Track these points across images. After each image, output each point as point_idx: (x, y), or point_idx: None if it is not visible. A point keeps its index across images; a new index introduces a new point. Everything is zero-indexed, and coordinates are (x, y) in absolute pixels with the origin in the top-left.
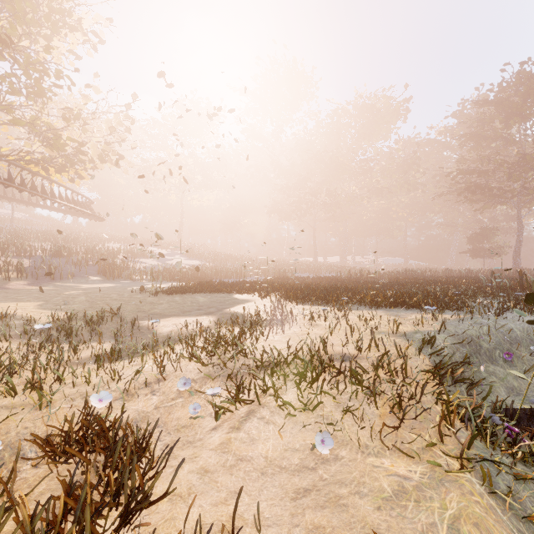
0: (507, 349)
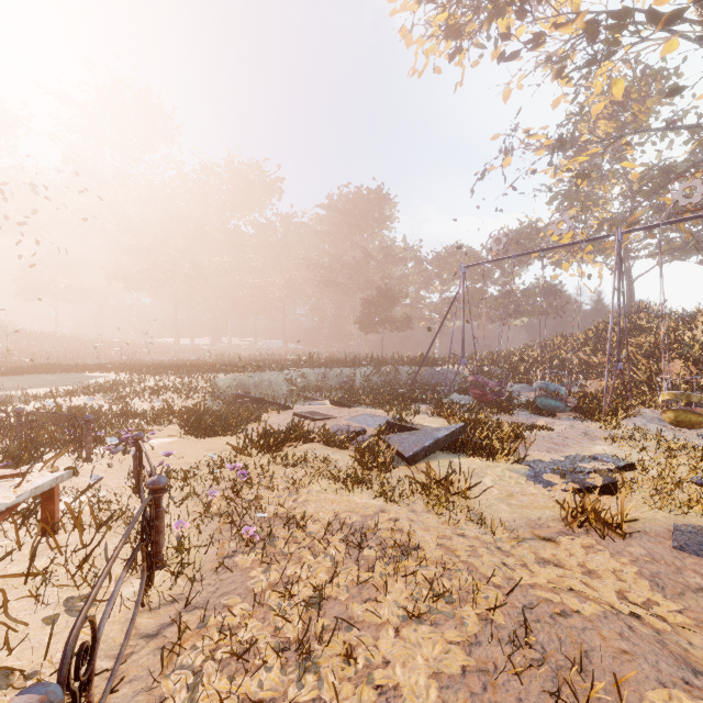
0: (258, 385)
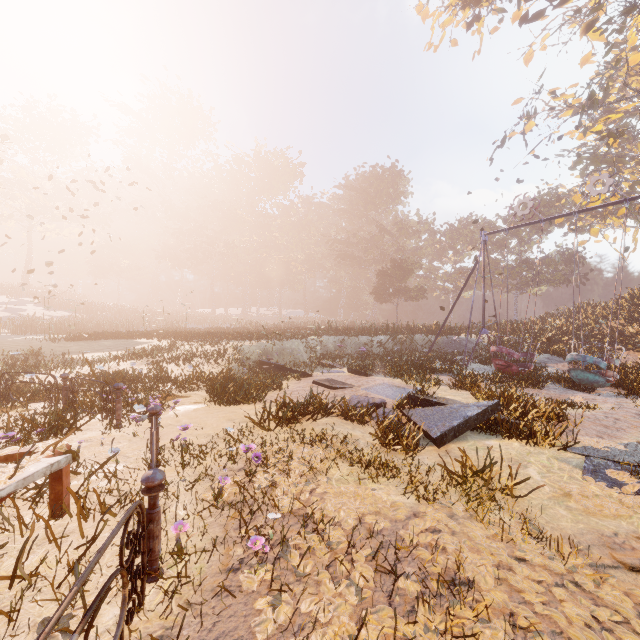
0: (280, 352)
